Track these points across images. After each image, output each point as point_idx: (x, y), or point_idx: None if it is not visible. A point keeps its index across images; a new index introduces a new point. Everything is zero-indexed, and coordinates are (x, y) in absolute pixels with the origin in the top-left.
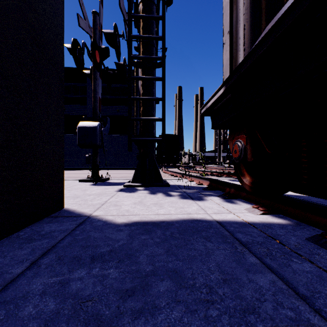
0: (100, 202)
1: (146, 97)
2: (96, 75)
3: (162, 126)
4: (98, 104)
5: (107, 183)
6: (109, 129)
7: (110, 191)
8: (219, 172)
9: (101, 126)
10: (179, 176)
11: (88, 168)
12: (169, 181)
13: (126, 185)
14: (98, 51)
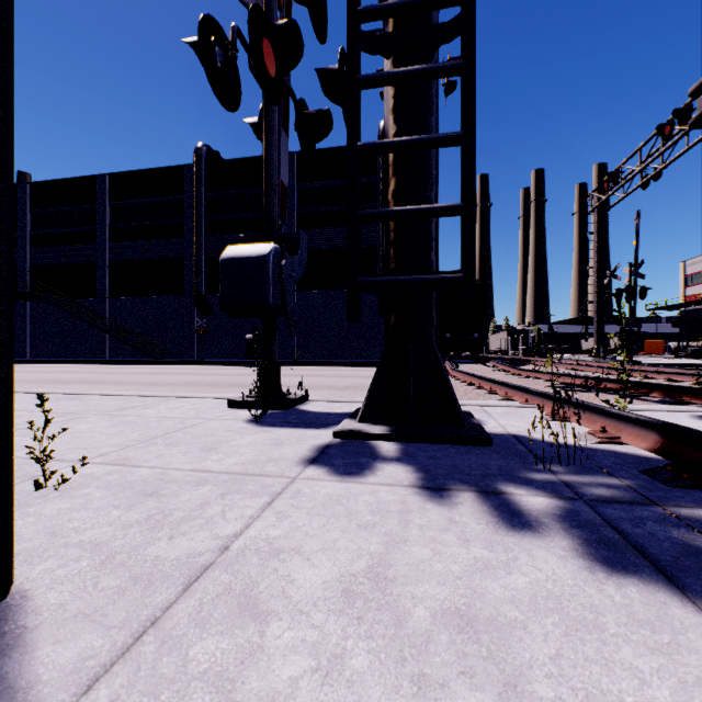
0: (197, 551)
1: (408, 139)
2: (272, 122)
3: (464, 231)
4: (280, 202)
5: (294, 414)
6: (304, 263)
7: (283, 458)
8: (631, 384)
9: (282, 256)
10: (502, 391)
11: (283, 363)
12: (478, 412)
13: (343, 431)
14: (273, 47)
